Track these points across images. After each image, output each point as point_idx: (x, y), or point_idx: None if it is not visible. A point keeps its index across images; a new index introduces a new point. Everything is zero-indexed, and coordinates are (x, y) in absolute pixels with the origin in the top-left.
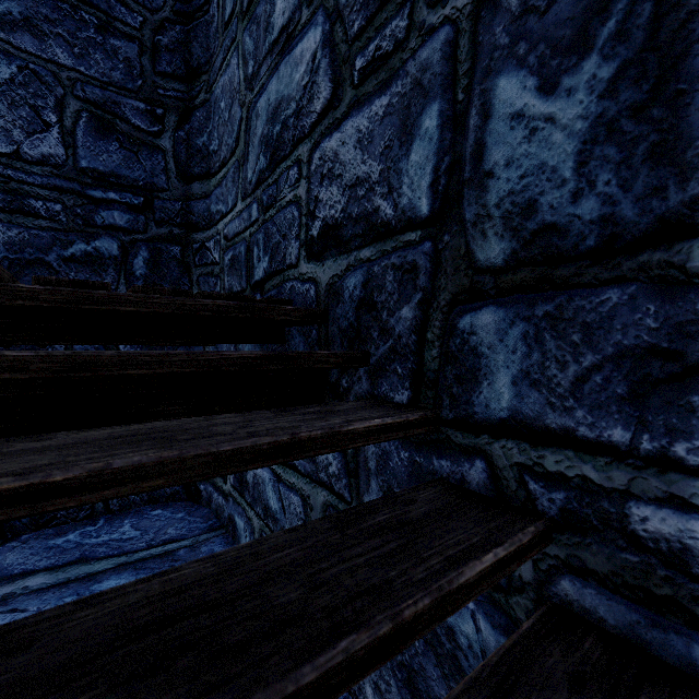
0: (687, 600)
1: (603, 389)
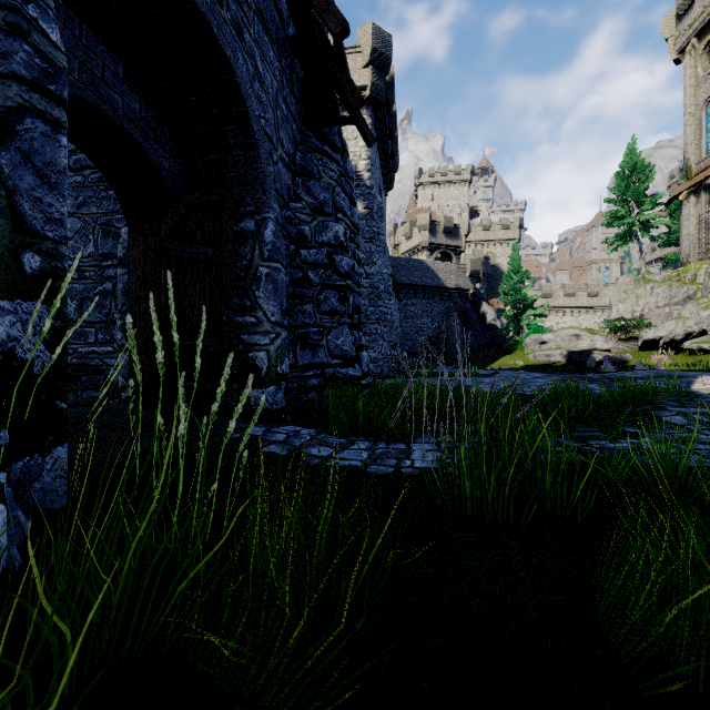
0: (82, 356)
1: (77, 337)
